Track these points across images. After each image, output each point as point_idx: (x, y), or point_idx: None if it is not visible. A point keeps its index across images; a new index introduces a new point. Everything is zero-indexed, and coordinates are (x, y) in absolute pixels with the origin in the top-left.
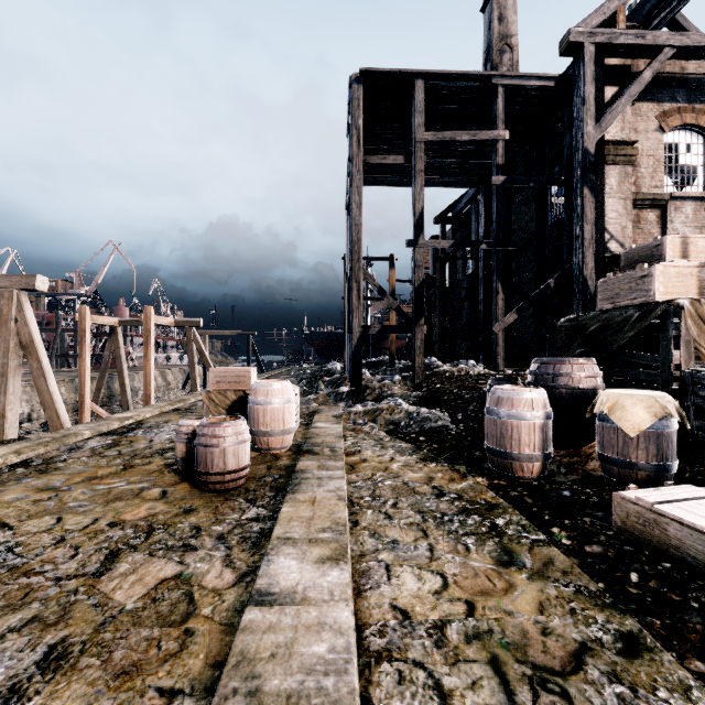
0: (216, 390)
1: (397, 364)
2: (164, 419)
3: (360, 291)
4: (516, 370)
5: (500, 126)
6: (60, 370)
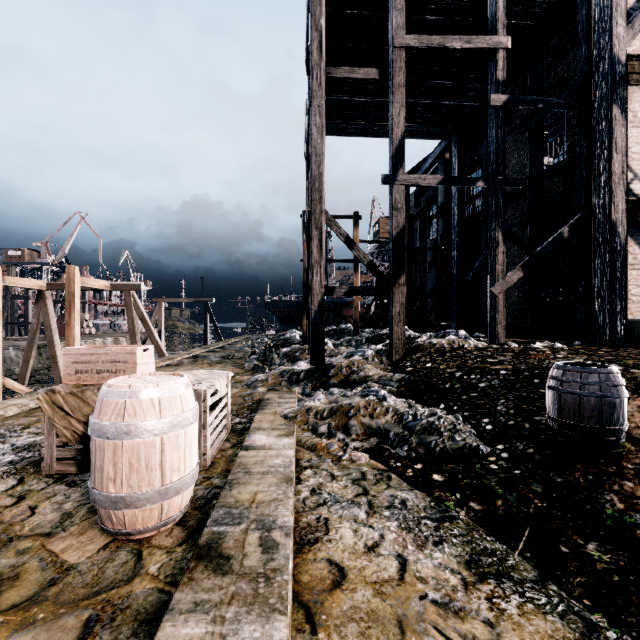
0: (71, 387)
1: (360, 332)
2: (31, 419)
3: (322, 240)
4: (514, 342)
5: (501, 31)
6: (3, 339)
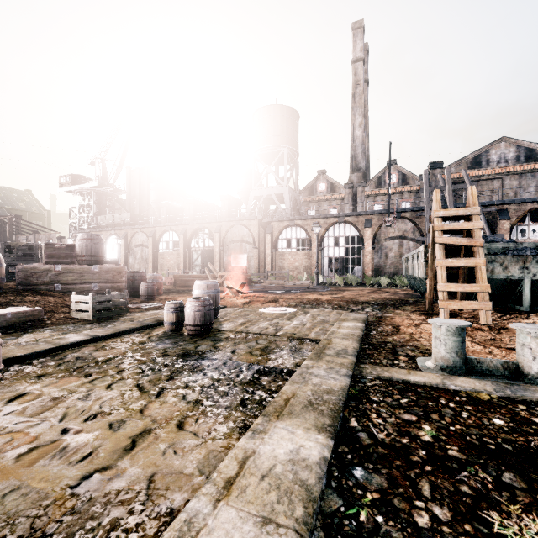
0: None
1: None
2: None
3: None
4: None
5: None
6: None
